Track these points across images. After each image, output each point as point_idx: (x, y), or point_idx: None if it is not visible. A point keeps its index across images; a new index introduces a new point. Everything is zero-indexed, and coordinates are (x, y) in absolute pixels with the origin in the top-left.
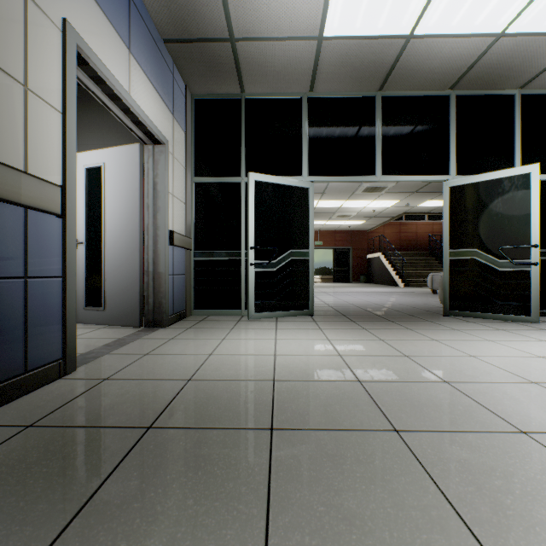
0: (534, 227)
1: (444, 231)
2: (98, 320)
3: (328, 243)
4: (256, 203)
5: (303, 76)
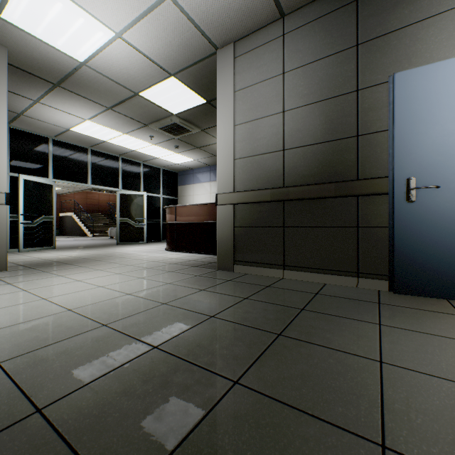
0: (145, 212)
1: (117, 211)
2: None
3: None
4: (24, 191)
5: (53, 133)
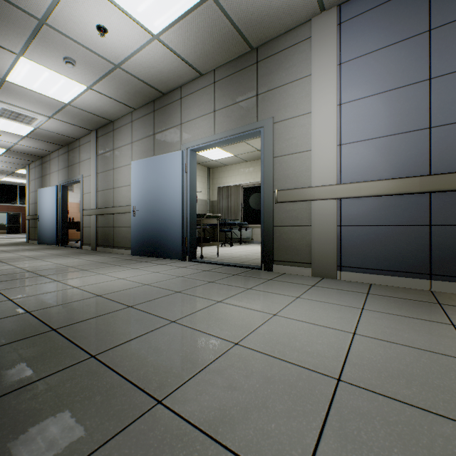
0: None
1: None
2: None
3: (3, 209)
4: None
5: None
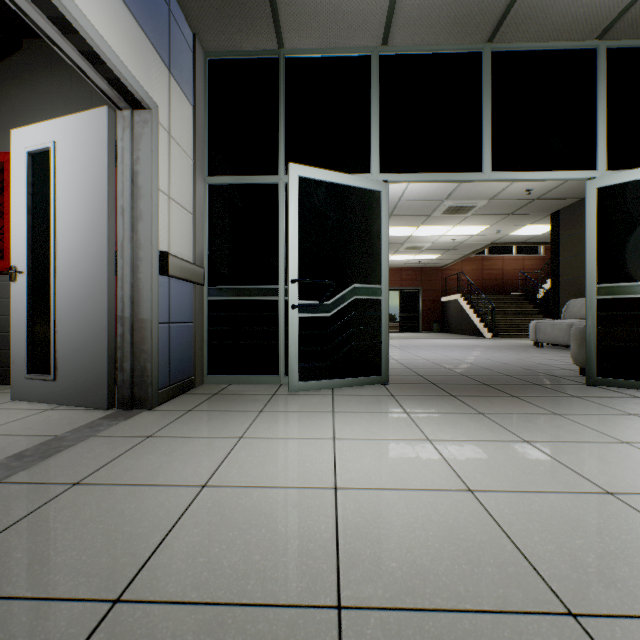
0: None
1: (587, 256)
2: (46, 396)
3: (392, 283)
4: (300, 212)
5: (373, 14)
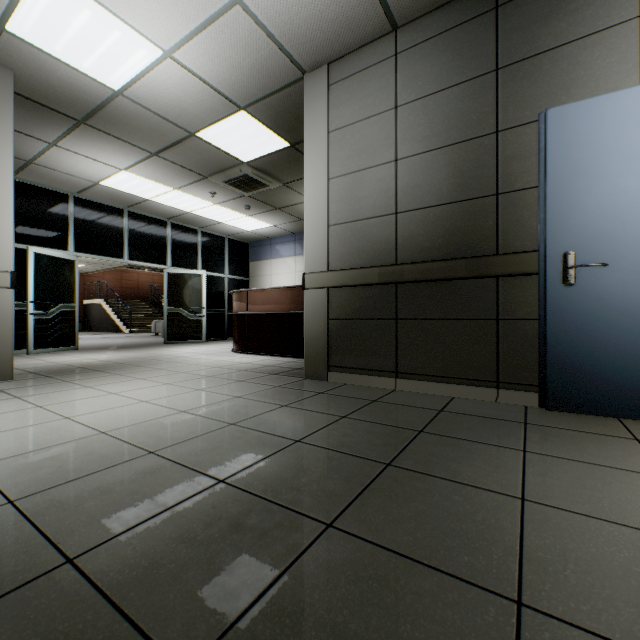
0: (204, 299)
1: (165, 297)
2: None
3: None
4: (35, 269)
5: (76, 187)
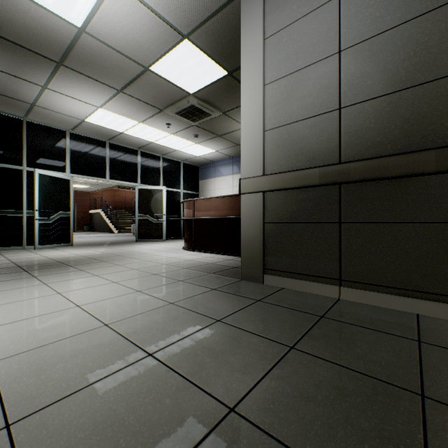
0: (164, 208)
1: (136, 206)
2: None
3: None
4: (40, 186)
5: (70, 125)
